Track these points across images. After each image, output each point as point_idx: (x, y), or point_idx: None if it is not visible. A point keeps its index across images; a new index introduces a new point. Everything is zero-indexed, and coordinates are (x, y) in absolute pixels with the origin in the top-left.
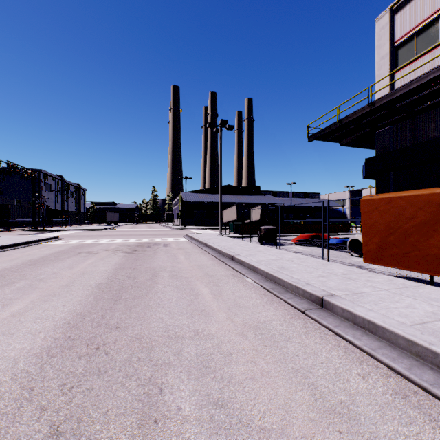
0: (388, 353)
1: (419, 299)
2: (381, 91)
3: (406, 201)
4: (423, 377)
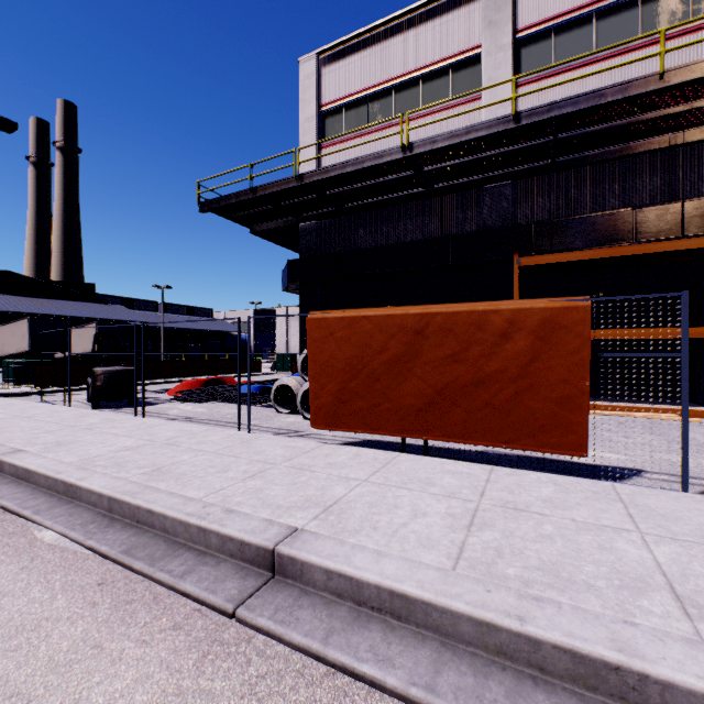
0: (460, 681)
1: (415, 488)
2: (306, 166)
3: (374, 323)
4: None
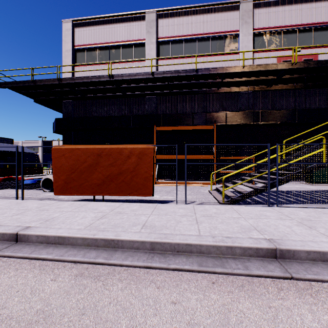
0: (72, 253)
1: (89, 211)
2: (66, 73)
3: (82, 151)
4: (91, 256)
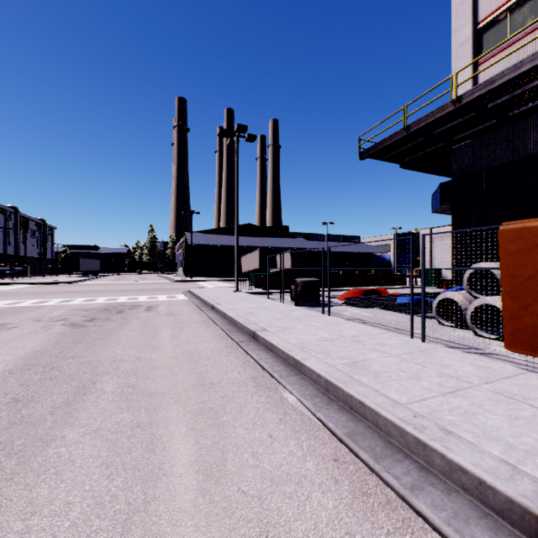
0: None
1: None
2: (459, 90)
3: None
4: None
